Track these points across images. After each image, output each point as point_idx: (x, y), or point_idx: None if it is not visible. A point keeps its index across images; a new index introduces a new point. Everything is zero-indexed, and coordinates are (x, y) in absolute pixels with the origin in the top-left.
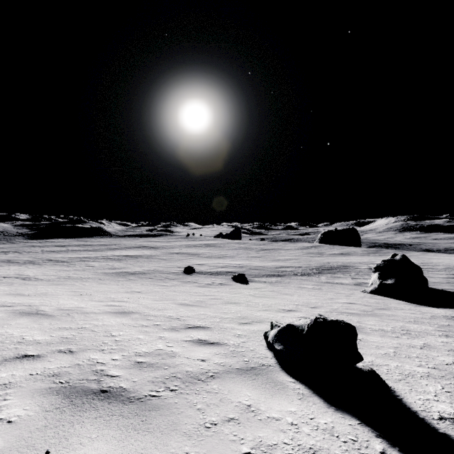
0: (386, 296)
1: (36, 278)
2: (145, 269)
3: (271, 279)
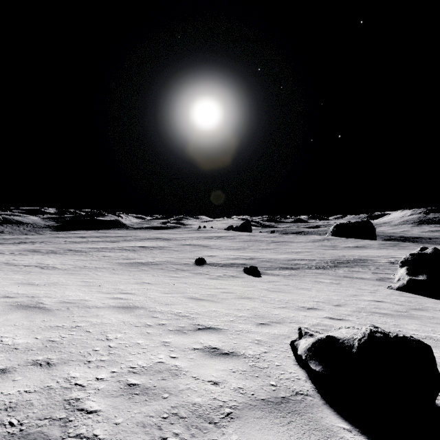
0: (417, 293)
1: (54, 267)
2: (158, 260)
3: (284, 272)
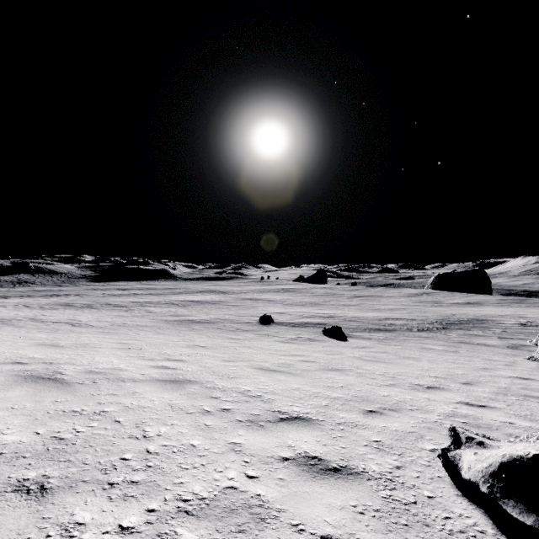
0: None
1: (87, 324)
2: (213, 318)
3: (377, 335)
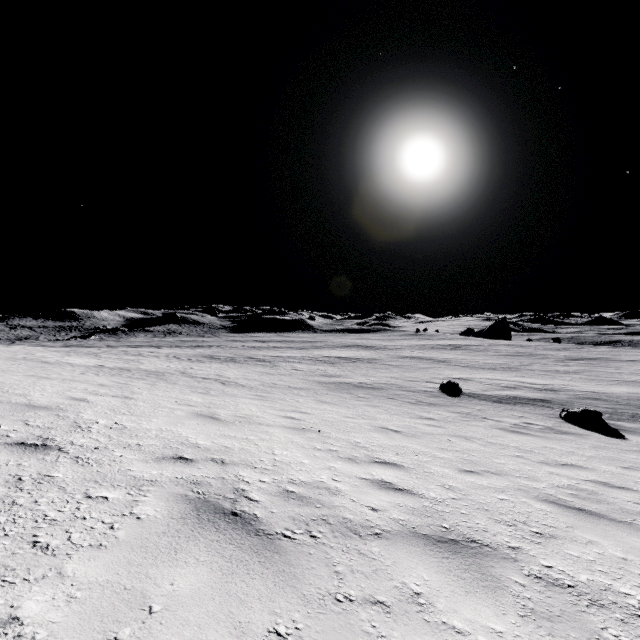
0: None
1: (237, 383)
2: (374, 381)
3: None
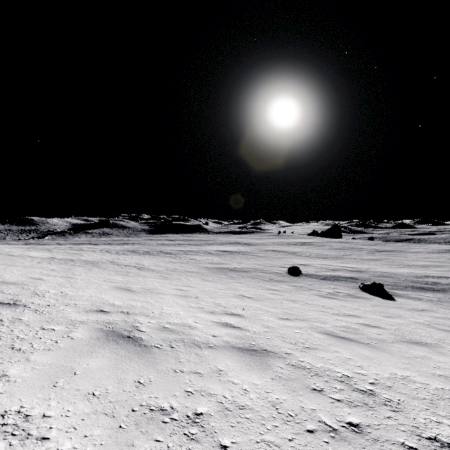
0: None
1: (149, 268)
2: (244, 267)
3: (426, 295)
